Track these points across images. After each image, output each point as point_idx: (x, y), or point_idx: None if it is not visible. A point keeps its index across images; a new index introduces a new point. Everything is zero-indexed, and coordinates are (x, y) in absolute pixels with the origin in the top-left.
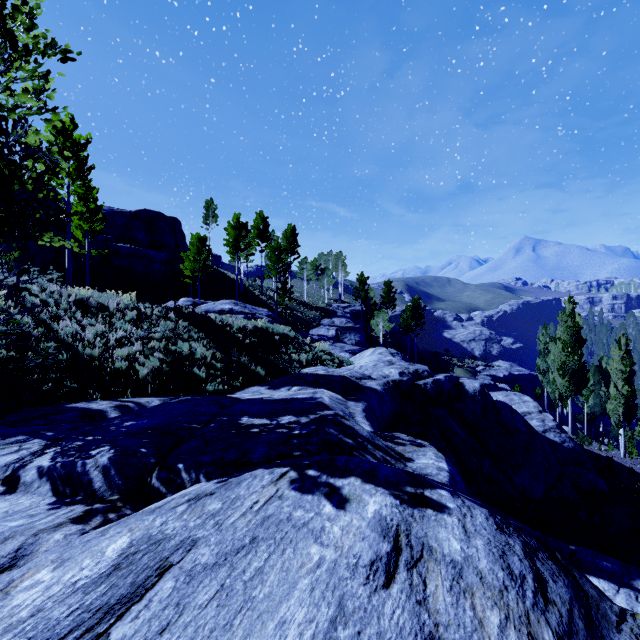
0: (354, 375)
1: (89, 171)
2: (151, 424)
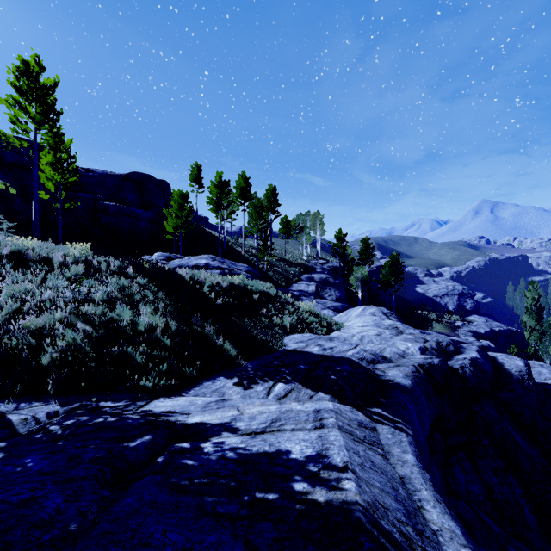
0: (363, 356)
1: (57, 117)
2: None
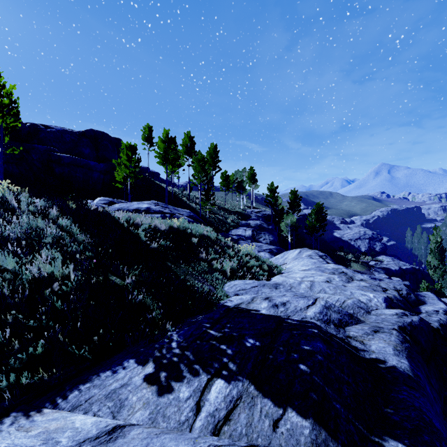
0: (328, 317)
1: None
2: None
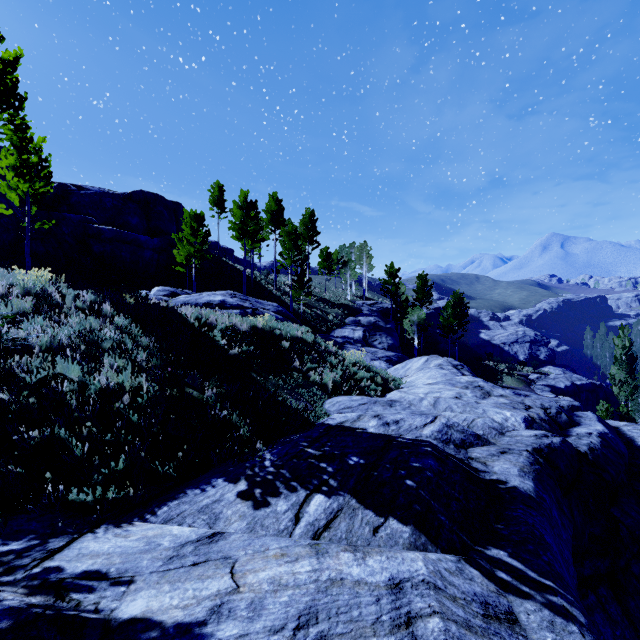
0: (448, 436)
1: (19, 103)
2: None
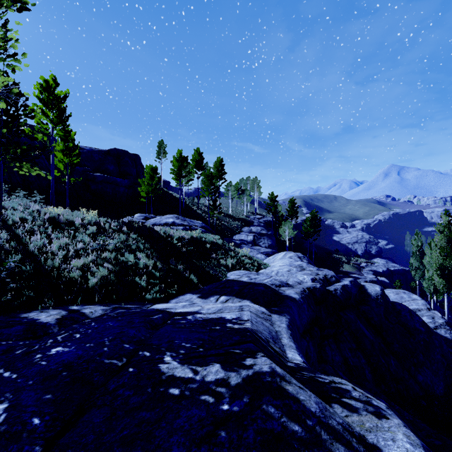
0: (274, 283)
1: (67, 118)
2: (73, 357)
